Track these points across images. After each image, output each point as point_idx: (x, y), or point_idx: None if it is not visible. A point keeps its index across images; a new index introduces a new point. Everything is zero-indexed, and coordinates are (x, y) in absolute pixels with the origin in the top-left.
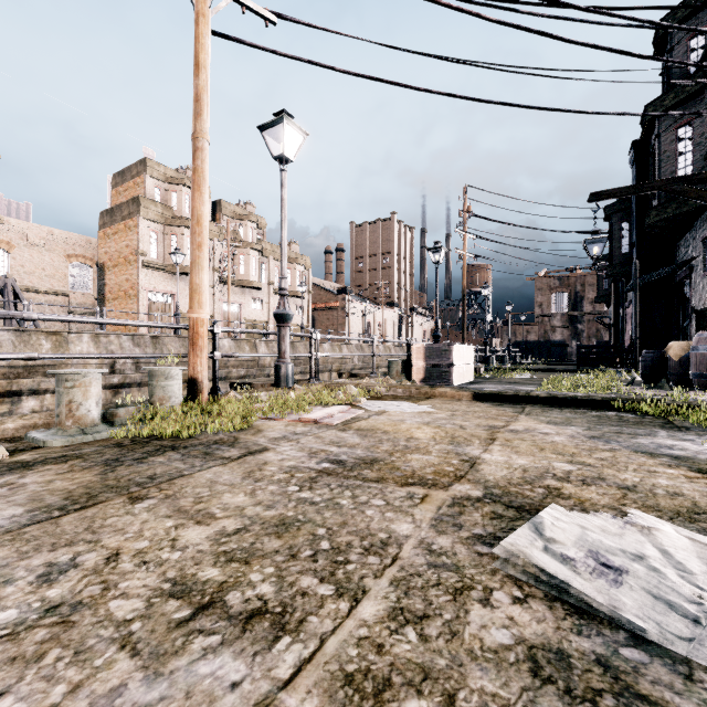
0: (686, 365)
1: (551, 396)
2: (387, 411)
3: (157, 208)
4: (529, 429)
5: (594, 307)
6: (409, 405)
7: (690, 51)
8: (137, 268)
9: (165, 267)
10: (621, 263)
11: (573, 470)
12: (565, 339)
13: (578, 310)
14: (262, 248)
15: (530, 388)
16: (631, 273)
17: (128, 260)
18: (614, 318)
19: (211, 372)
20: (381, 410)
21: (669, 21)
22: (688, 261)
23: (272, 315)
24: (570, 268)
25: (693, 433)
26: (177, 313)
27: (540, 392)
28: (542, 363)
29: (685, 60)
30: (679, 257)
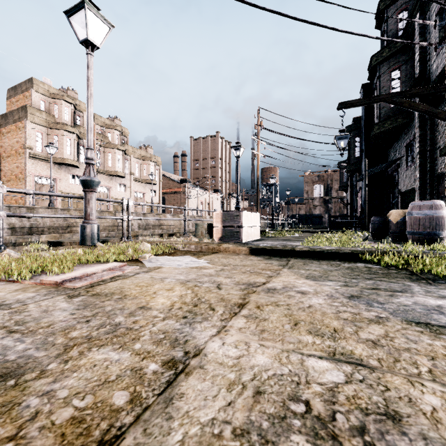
0: (401, 226)
1: (311, 249)
2: (161, 267)
3: (42, 115)
4: (288, 286)
5: (338, 194)
6: (188, 261)
7: (399, 21)
8: (25, 158)
9: (48, 159)
10: (355, 163)
11: (340, 382)
12: (321, 213)
13: (329, 196)
14: (125, 149)
15: (297, 243)
16: (361, 170)
17: (18, 152)
18: (350, 199)
19: (78, 235)
20: (157, 266)
21: (386, 1)
22: (397, 160)
23: (133, 195)
24: (324, 170)
25: (443, 287)
26: (50, 190)
27: (303, 247)
28: (308, 228)
29: (395, 27)
30: (390, 159)
